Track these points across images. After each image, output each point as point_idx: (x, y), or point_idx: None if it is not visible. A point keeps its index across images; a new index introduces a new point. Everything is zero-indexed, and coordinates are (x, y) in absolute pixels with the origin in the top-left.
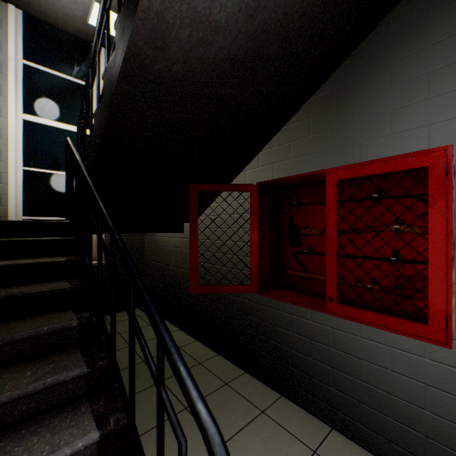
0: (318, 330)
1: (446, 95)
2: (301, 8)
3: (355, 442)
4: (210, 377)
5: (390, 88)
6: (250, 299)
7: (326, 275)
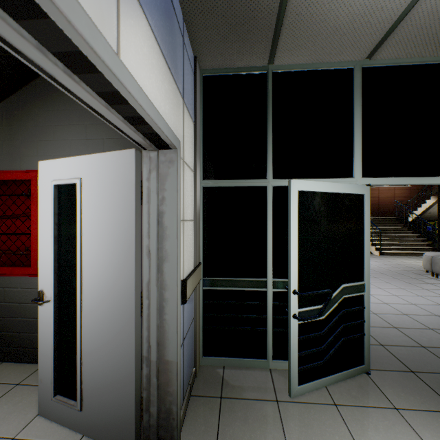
0: None
1: (61, 141)
2: None
3: (18, 362)
4: None
5: (37, 127)
6: None
7: None
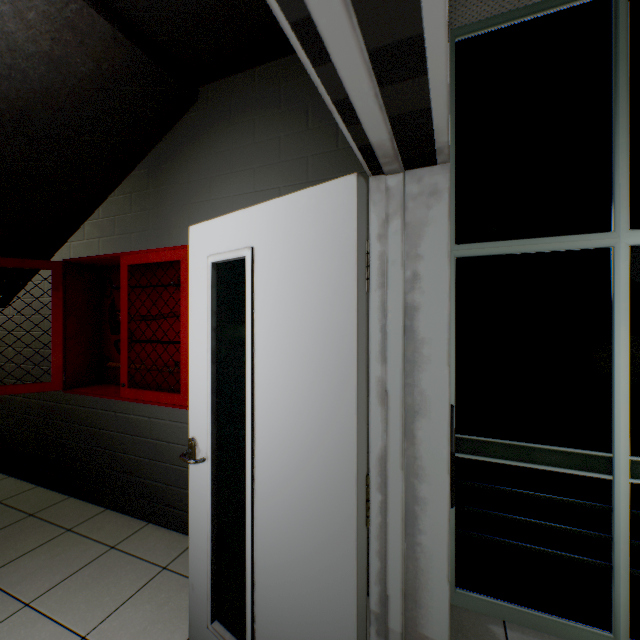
0: (139, 424)
1: (219, 200)
2: (67, 87)
3: (166, 527)
4: (8, 514)
5: (189, 183)
6: (76, 404)
7: (121, 361)
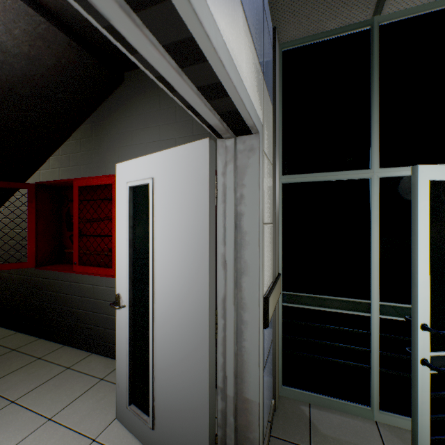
0: (85, 289)
1: (138, 145)
2: (38, 74)
3: (103, 356)
4: None
5: (118, 134)
6: (44, 277)
7: (74, 248)
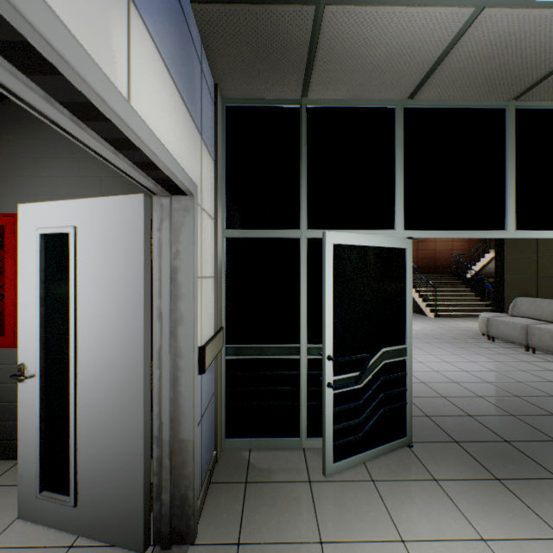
0: None
1: (44, 177)
2: None
3: None
4: None
5: (12, 158)
6: None
7: None
